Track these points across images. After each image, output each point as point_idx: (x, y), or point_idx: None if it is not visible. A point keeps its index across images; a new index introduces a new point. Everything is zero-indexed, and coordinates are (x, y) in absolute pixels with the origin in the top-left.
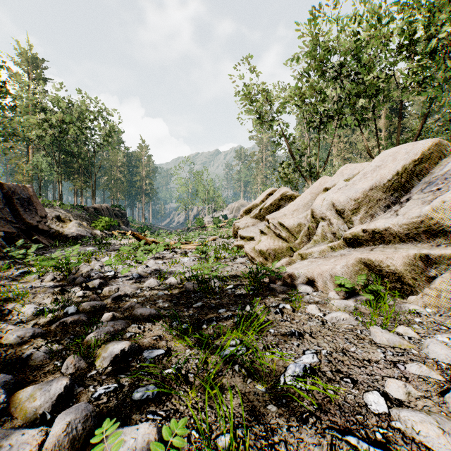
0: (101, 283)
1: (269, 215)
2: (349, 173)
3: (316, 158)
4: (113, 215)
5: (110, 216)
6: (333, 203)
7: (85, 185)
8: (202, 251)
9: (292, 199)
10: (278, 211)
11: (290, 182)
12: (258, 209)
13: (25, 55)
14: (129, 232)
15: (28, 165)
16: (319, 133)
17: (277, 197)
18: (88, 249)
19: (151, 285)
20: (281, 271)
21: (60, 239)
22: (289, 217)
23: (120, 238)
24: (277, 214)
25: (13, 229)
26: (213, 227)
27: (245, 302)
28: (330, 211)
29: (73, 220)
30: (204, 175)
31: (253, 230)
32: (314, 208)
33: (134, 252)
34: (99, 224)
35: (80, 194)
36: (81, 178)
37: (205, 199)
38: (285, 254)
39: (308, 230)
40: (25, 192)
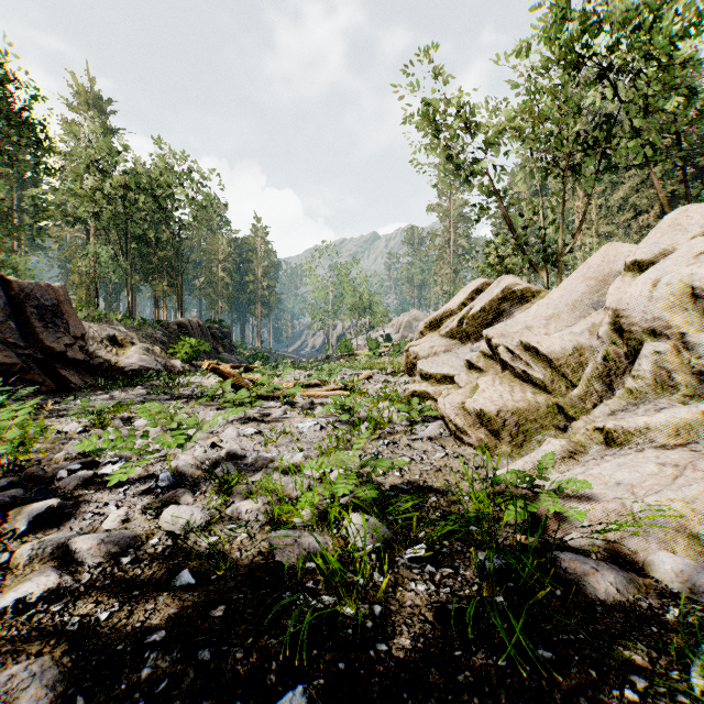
0: (45, 515)
1: (491, 328)
2: (702, 221)
3: (558, 228)
4: (208, 336)
5: (204, 337)
6: (693, 289)
7: (170, 290)
8: (342, 406)
9: (525, 299)
10: (511, 320)
11: (508, 272)
12: (456, 319)
13: (83, 94)
14: (205, 364)
15: (86, 260)
16: (564, 181)
17: (496, 295)
18: (139, 395)
19: (177, 529)
20: (568, 490)
21: (112, 375)
22: (541, 332)
23: (210, 373)
24: (509, 326)
25: (15, 358)
26: (367, 355)
27: (497, 685)
28: (683, 311)
29: (137, 344)
30: (352, 269)
31: (447, 360)
32: (625, 308)
33: (215, 403)
34: (179, 350)
35: (163, 303)
36: (164, 279)
37: (355, 309)
38: (545, 422)
39: (603, 362)
40: (50, 296)
